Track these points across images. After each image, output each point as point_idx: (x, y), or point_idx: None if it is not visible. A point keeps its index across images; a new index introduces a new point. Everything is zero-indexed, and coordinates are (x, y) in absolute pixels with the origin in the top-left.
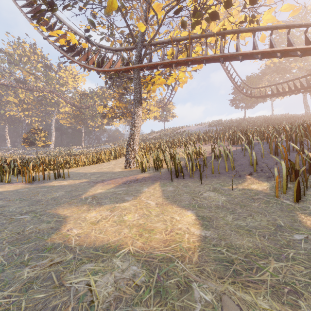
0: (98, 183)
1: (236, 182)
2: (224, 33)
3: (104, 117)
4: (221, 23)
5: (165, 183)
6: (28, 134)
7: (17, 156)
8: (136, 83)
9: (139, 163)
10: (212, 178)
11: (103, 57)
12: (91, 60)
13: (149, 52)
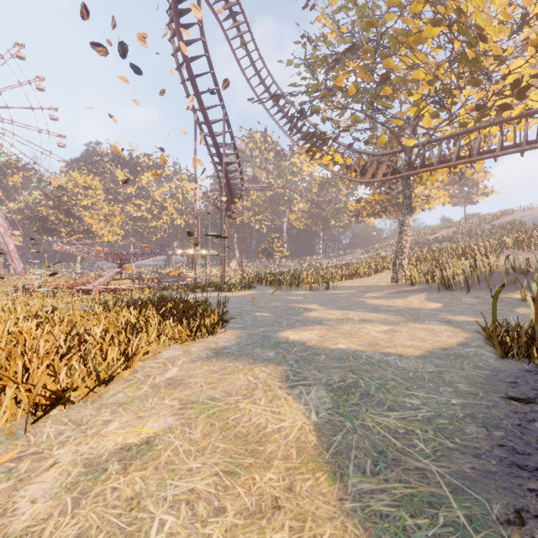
0: (369, 293)
1: (504, 294)
2: (528, 114)
3: (356, 216)
4: (521, 106)
5: (432, 294)
6: (266, 244)
7: (254, 270)
8: (404, 191)
9: (408, 277)
10: (483, 290)
11: (365, 163)
12: (351, 169)
13: (421, 154)
